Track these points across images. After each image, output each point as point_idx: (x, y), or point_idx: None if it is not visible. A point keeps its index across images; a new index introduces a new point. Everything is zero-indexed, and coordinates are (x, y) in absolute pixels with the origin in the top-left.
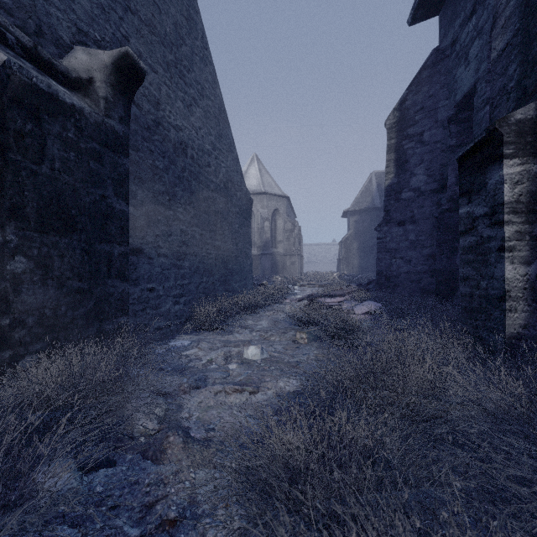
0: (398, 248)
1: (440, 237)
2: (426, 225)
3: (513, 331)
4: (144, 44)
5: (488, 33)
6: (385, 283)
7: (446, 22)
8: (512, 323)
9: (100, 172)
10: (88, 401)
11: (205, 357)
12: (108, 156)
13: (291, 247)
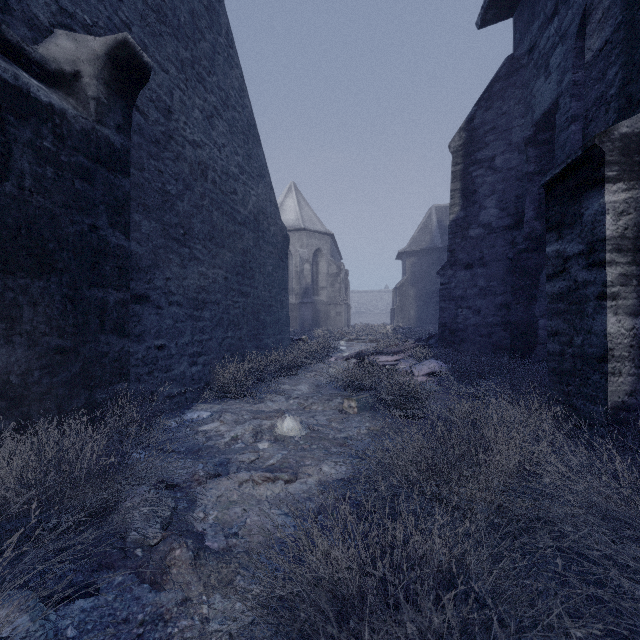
0: (464, 296)
1: (515, 283)
2: (498, 268)
3: (616, 399)
4: (151, 34)
5: (573, 37)
6: (449, 337)
7: (522, 25)
8: (615, 389)
9: (89, 195)
10: (64, 502)
11: (228, 434)
12: (101, 174)
13: (336, 295)
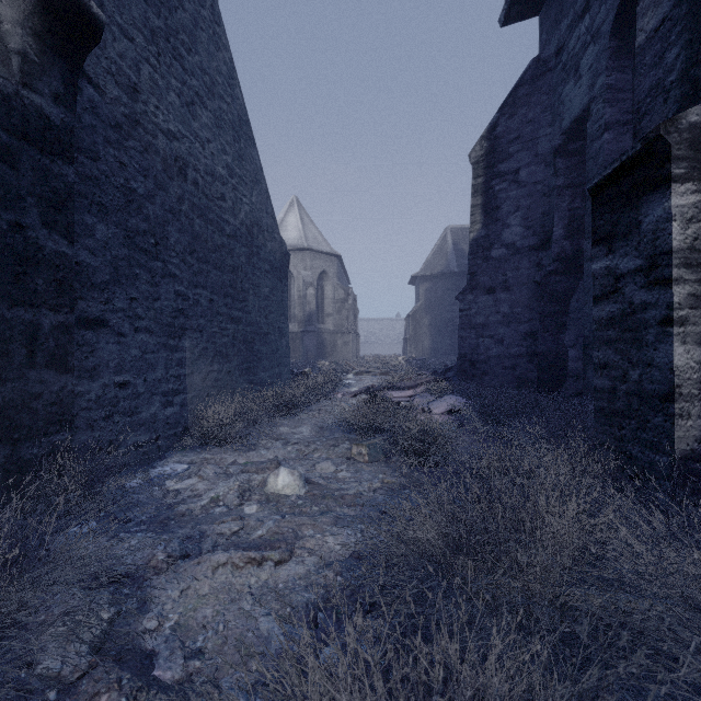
0: (486, 324)
1: (543, 309)
2: (523, 293)
3: (685, 447)
4: None
5: (607, 35)
6: (470, 370)
7: (549, 24)
8: (683, 435)
9: (9, 181)
10: None
11: (207, 493)
12: (29, 156)
13: (344, 323)
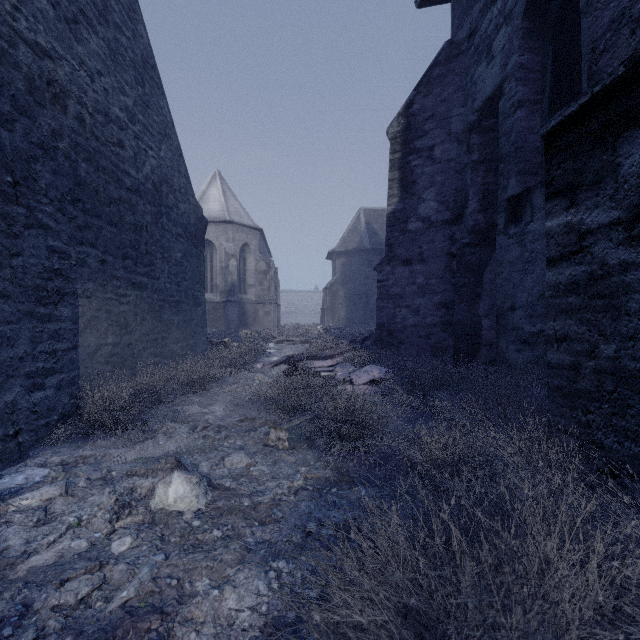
0: (403, 294)
1: (459, 280)
2: (438, 265)
3: None
4: None
5: (520, 16)
6: (387, 339)
7: (461, 9)
8: None
9: None
10: None
11: (65, 518)
12: None
13: (265, 294)
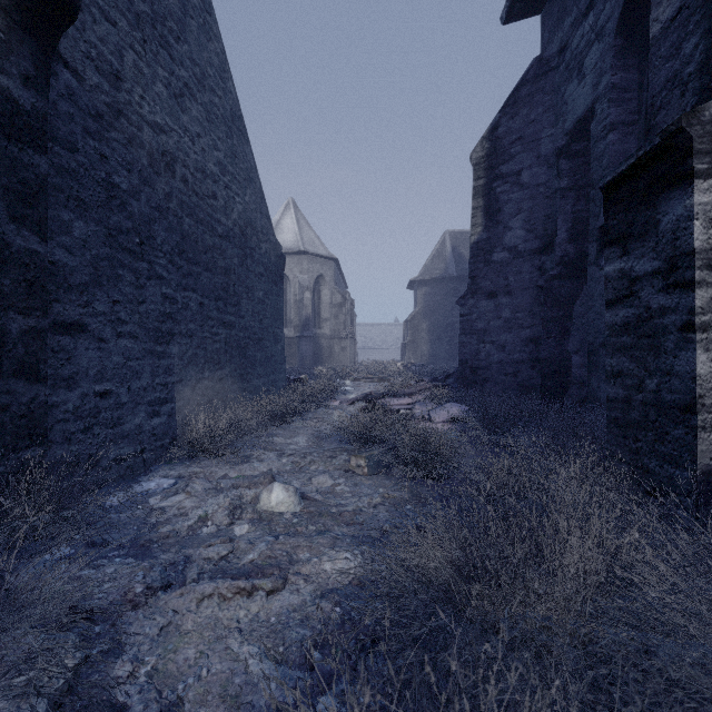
0: (487, 329)
1: (546, 314)
2: (525, 297)
3: (708, 461)
4: None
5: (612, 33)
6: (471, 376)
7: (552, 22)
8: (706, 449)
9: None
10: None
11: (195, 512)
12: None
13: (341, 328)
